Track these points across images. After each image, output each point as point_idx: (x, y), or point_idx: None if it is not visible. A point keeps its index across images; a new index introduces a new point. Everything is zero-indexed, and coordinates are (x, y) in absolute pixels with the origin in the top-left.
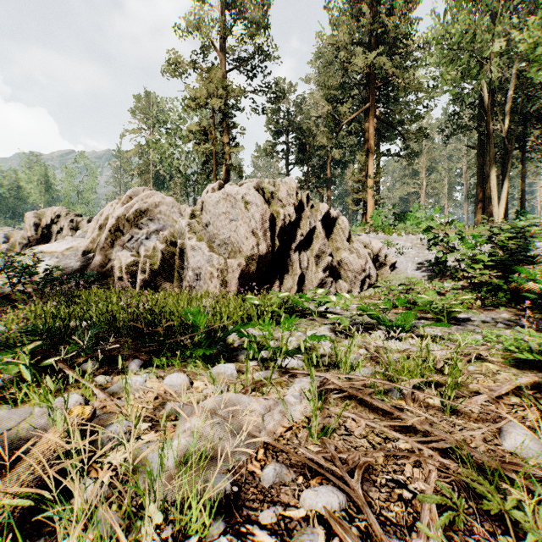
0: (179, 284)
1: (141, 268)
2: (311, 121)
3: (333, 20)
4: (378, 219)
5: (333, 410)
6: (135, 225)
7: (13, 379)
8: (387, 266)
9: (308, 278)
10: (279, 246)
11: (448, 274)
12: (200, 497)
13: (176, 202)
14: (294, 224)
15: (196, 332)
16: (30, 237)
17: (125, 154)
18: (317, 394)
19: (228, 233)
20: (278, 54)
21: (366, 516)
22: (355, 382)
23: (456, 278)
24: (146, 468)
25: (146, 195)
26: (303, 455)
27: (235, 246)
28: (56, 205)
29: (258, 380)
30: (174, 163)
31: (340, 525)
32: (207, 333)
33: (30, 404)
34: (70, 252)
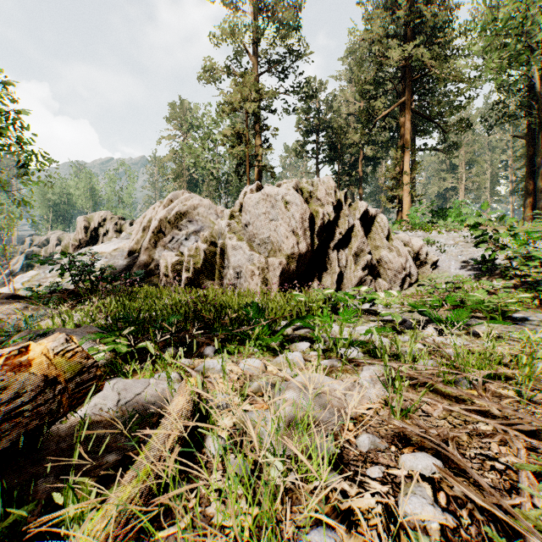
0: (220, 283)
1: (186, 267)
2: (342, 118)
3: (366, 15)
4: (416, 217)
5: (406, 394)
6: (175, 227)
7: (110, 359)
8: (428, 264)
9: (347, 276)
10: (318, 245)
11: (497, 273)
12: (310, 454)
13: (213, 204)
14: (332, 223)
15: (256, 324)
16: (80, 239)
17: (161, 160)
18: (390, 379)
19: (267, 232)
20: (309, 54)
21: (471, 474)
22: (424, 371)
23: (506, 276)
24: (257, 430)
25: (186, 198)
26: (390, 429)
27: (274, 245)
28: (100, 209)
29: (324, 368)
30: (207, 166)
31: (452, 477)
32: (266, 325)
33: (144, 376)
34: (117, 253)
